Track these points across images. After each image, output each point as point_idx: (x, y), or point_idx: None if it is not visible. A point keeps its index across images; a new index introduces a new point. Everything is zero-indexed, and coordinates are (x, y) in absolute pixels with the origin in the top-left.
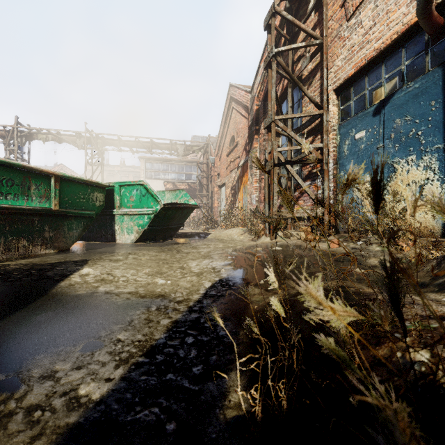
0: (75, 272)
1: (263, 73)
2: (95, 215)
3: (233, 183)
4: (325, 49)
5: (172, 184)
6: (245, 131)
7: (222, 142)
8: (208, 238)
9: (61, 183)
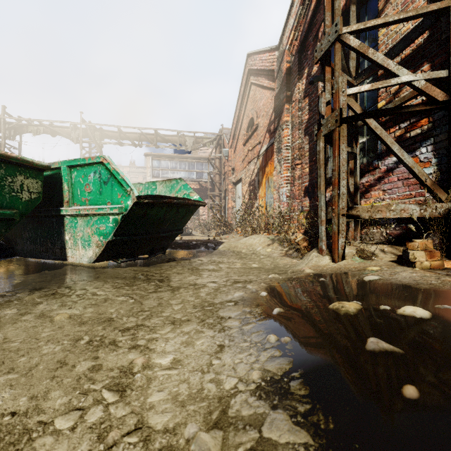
0: None
1: (298, 10)
2: (19, 215)
3: (251, 177)
4: None
5: None
6: (269, 106)
7: (237, 129)
8: (219, 249)
9: None
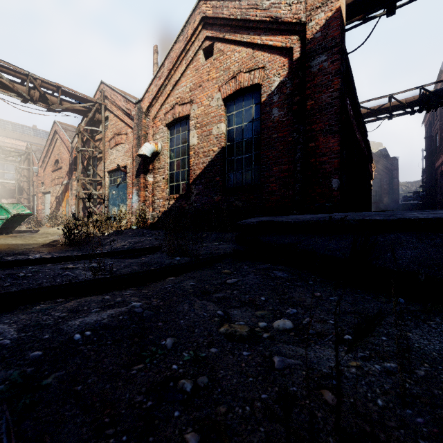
0: None
1: None
2: None
3: (58, 194)
4: (103, 155)
5: None
6: (68, 162)
7: (46, 158)
8: (39, 233)
9: None
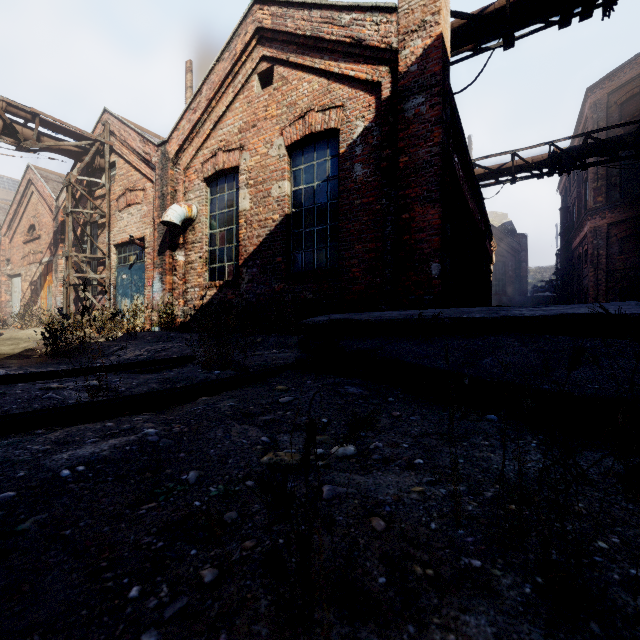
0: None
1: None
2: None
3: (33, 278)
4: (107, 220)
5: None
6: (51, 230)
7: (15, 221)
8: (2, 337)
9: None
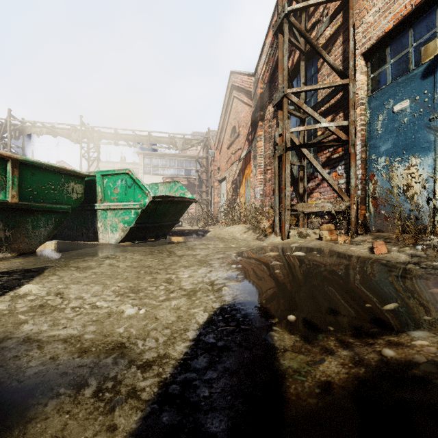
0: (11, 291)
1: (268, 51)
2: (71, 209)
3: (234, 176)
4: (351, 3)
5: (171, 180)
6: (248, 119)
7: (222, 134)
8: (207, 236)
9: (22, 169)
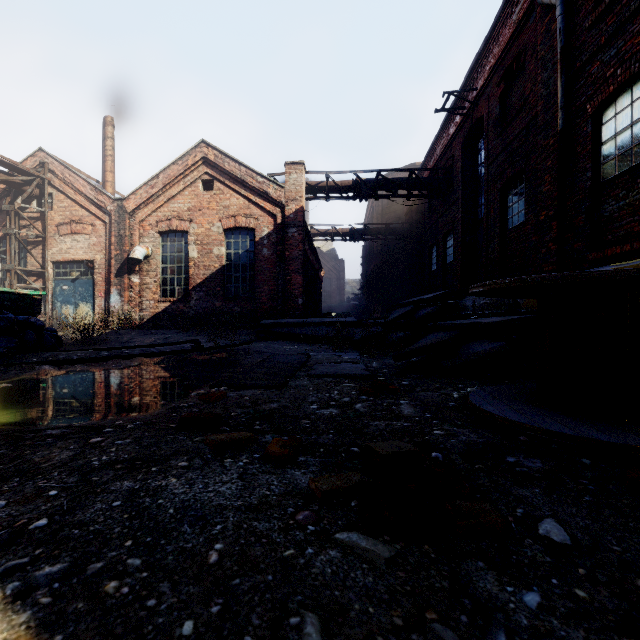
0: None
1: None
2: None
3: None
4: (47, 241)
5: None
6: None
7: None
8: None
9: None
